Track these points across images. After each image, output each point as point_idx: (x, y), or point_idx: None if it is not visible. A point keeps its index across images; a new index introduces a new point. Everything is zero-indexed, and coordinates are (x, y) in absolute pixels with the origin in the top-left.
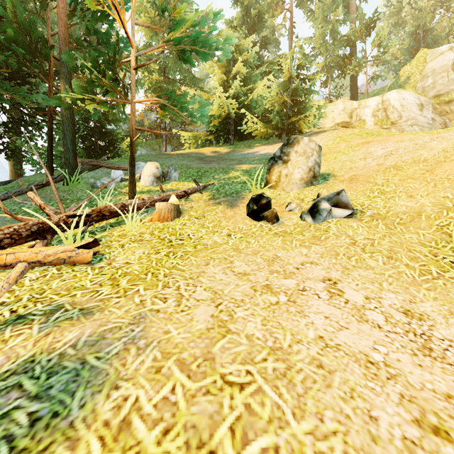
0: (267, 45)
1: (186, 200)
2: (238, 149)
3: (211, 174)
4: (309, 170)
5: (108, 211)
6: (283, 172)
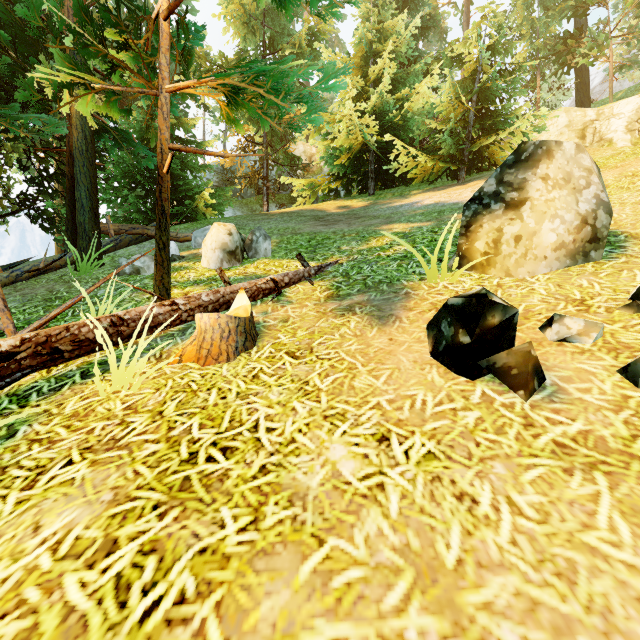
0: (428, 30)
1: (278, 300)
2: (383, 200)
3: (335, 242)
4: (581, 223)
5: (71, 340)
6: (507, 231)
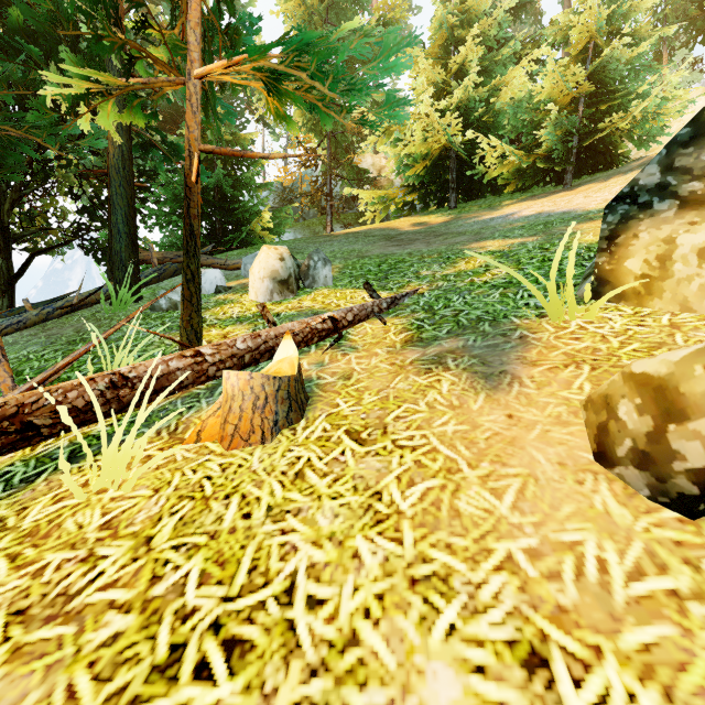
0: (522, 8)
1: (338, 345)
2: (467, 214)
3: (412, 266)
4: None
5: (52, 410)
6: (684, 242)
